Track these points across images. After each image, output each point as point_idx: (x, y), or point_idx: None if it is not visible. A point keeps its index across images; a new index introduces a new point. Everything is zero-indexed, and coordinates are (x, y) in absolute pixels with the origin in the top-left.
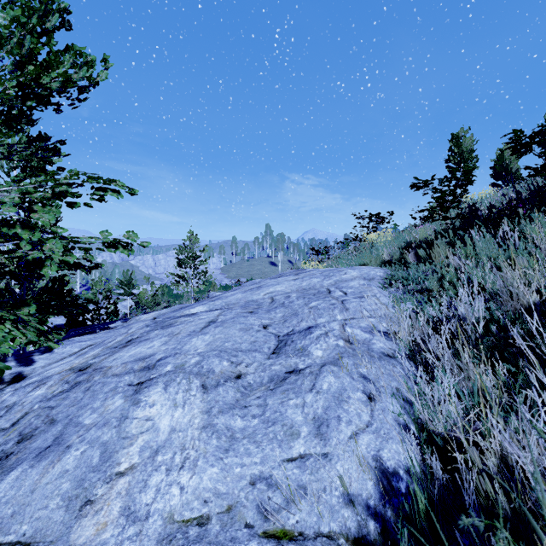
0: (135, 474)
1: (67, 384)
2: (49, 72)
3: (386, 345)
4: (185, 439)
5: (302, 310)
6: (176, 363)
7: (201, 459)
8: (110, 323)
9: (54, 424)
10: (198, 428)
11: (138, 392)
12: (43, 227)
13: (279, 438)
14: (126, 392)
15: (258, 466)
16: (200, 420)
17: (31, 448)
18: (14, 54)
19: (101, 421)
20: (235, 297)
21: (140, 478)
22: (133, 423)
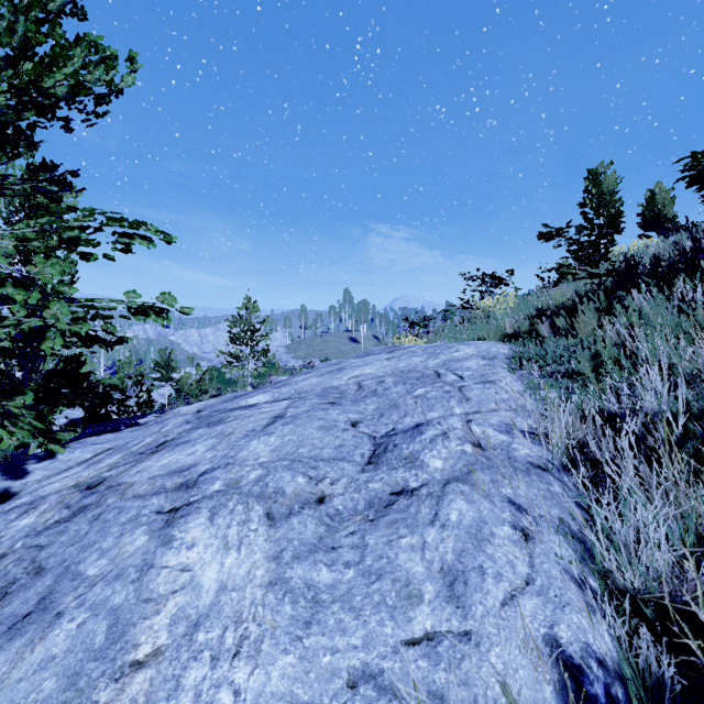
0: (161, 666)
1: (68, 509)
2: (52, 72)
3: (534, 452)
4: (241, 604)
5: (404, 401)
6: (227, 479)
7: (268, 639)
8: (140, 418)
9: (41, 575)
10: (261, 585)
11: (170, 525)
12: (54, 291)
13: (390, 604)
14: (153, 524)
15: (360, 652)
16: (265, 571)
17: (2, 615)
18: (2, 43)
19: (111, 572)
20: (309, 382)
21: (169, 672)
22: (161, 576)
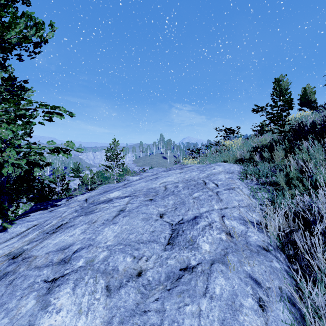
0: None
1: None
2: (9, 31)
3: (260, 238)
4: None
5: (188, 200)
6: (87, 258)
7: None
8: (58, 201)
9: None
10: None
11: (50, 292)
12: (22, 136)
13: None
14: (40, 291)
15: None
16: None
17: None
18: None
19: None
20: (140, 185)
21: None
22: None
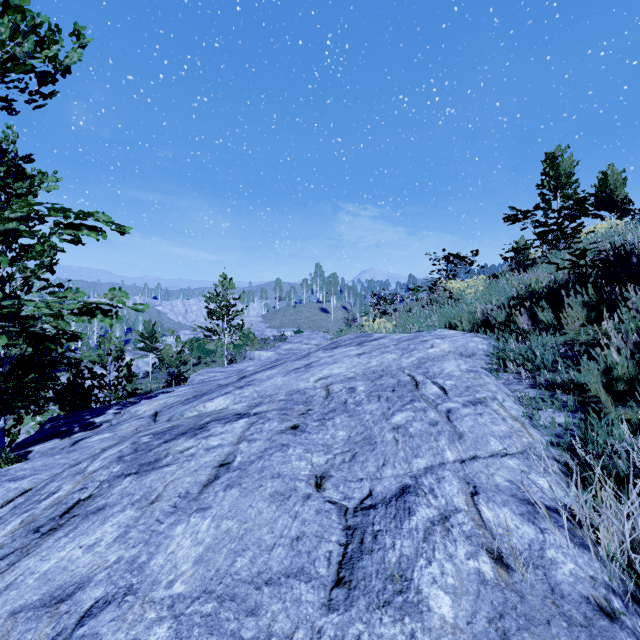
0: None
1: None
2: None
3: (582, 568)
4: None
5: (381, 433)
6: None
7: None
8: (99, 413)
9: None
10: None
11: None
12: (34, 272)
13: None
14: None
15: None
16: None
17: None
18: None
19: None
20: (273, 383)
21: None
22: None
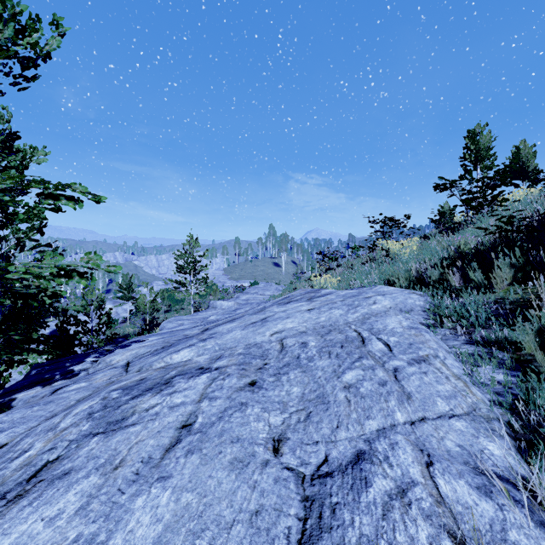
0: None
1: None
2: None
3: None
4: None
5: (333, 392)
6: None
7: None
8: (79, 360)
9: None
10: None
11: None
12: (26, 233)
13: None
14: None
15: None
16: None
17: None
18: None
19: None
20: (233, 336)
21: None
22: None
